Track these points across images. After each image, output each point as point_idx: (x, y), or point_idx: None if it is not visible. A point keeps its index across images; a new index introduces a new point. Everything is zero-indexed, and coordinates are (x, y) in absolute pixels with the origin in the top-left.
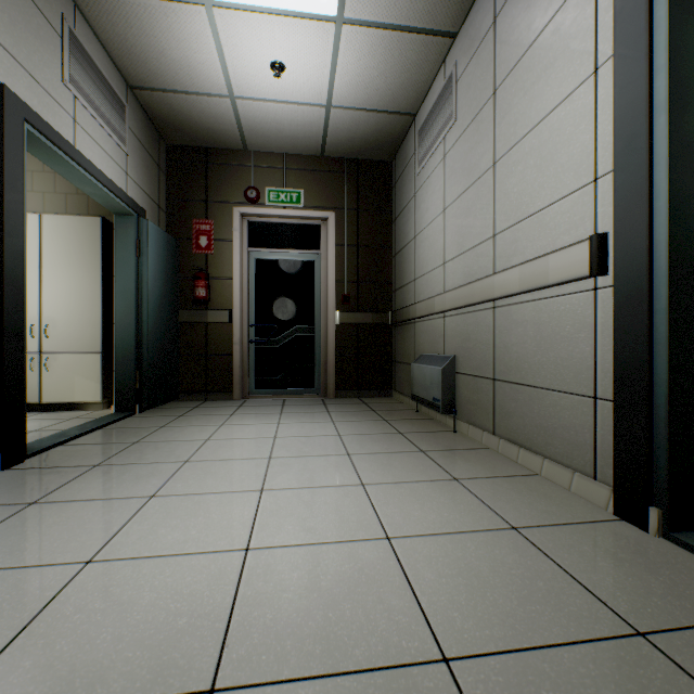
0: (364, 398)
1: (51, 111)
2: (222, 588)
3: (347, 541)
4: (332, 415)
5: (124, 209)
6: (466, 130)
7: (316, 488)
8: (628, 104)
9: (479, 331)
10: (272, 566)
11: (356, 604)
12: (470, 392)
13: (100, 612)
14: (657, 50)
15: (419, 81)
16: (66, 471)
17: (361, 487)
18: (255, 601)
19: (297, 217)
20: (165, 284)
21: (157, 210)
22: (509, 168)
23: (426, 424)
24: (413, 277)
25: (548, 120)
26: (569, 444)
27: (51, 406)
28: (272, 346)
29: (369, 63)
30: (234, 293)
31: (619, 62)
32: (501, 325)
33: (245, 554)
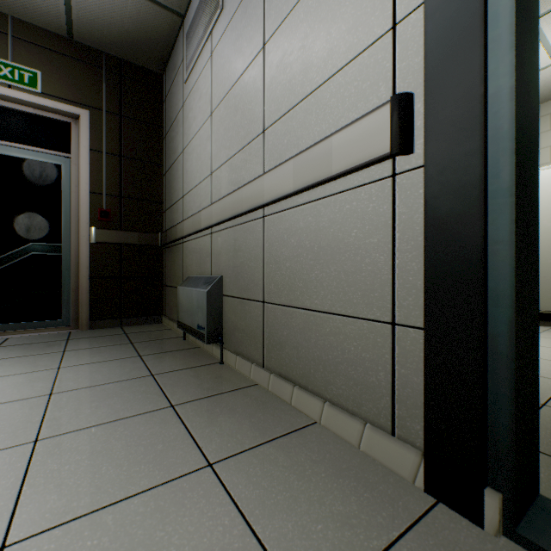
0: (129, 327)
1: None
2: None
3: None
4: (65, 357)
5: None
6: (234, 16)
7: None
8: None
9: (248, 245)
10: None
11: None
12: (237, 316)
13: None
14: None
15: None
16: None
17: None
18: None
19: (32, 104)
20: None
21: None
22: (281, 45)
23: (190, 356)
24: (182, 193)
25: None
26: (357, 384)
27: None
28: None
29: None
30: None
31: None
32: (272, 237)
33: None
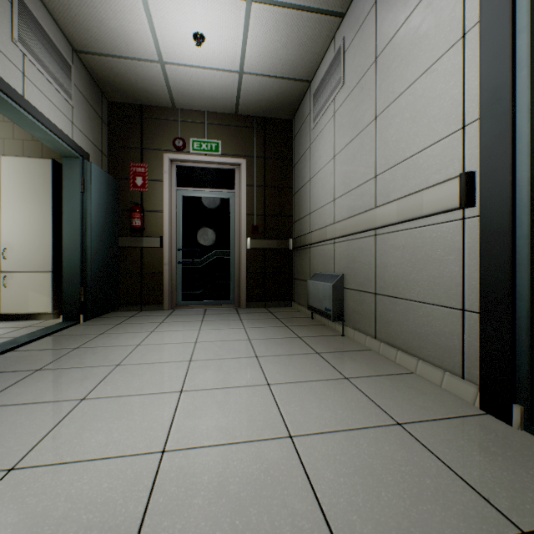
0: (270, 308)
1: (1, 64)
2: (136, 495)
3: (254, 441)
4: (244, 322)
5: (70, 153)
6: (352, 92)
7: (228, 388)
8: (493, 61)
9: (363, 254)
10: (185, 469)
11: (261, 509)
12: (355, 303)
13: (11, 527)
14: (519, 14)
15: (313, 53)
16: (10, 375)
17: (267, 387)
18: (166, 509)
19: (216, 163)
20: (106, 215)
21: (100, 155)
22: (388, 121)
23: (320, 329)
24: (309, 211)
25: (421, 80)
26: (440, 348)
27: (8, 316)
28: (196, 266)
29: (273, 36)
30: (165, 223)
31: (485, 26)
32: (381, 249)
33: (161, 457)
